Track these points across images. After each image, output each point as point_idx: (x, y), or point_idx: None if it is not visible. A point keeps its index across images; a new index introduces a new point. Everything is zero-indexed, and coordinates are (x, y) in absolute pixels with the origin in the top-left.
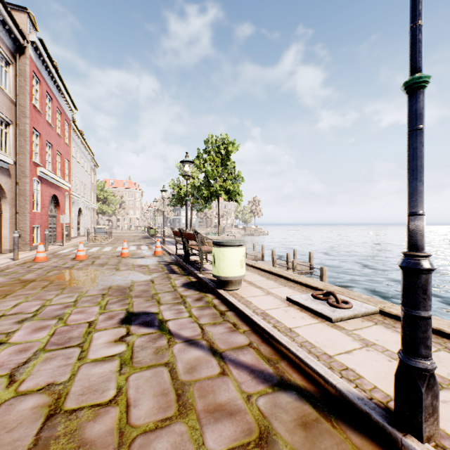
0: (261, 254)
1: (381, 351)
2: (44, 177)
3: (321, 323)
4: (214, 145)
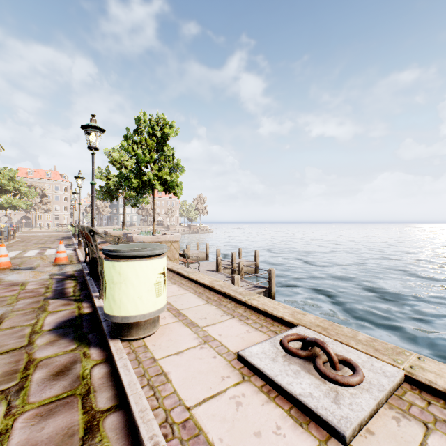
0: (205, 253)
1: None
2: None
3: None
4: (148, 126)
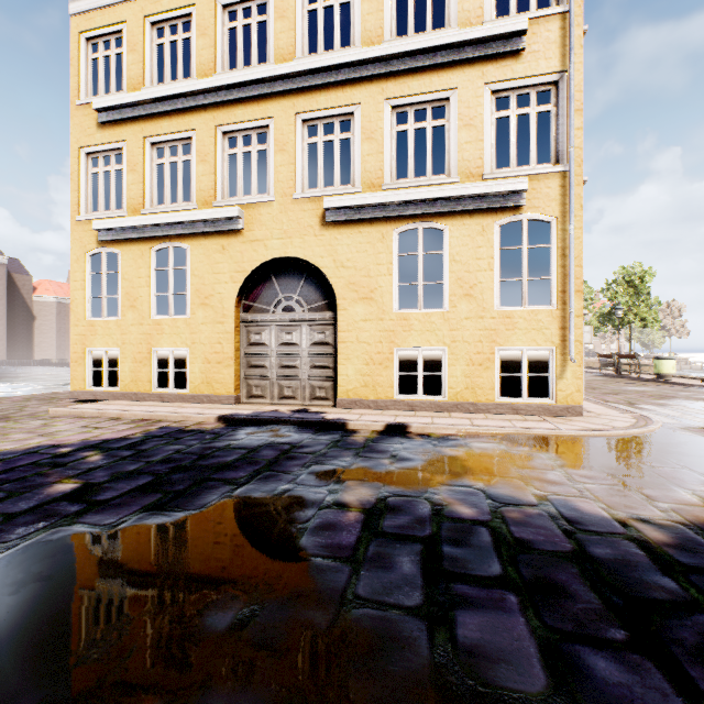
0: None
1: None
2: None
3: None
4: (624, 274)
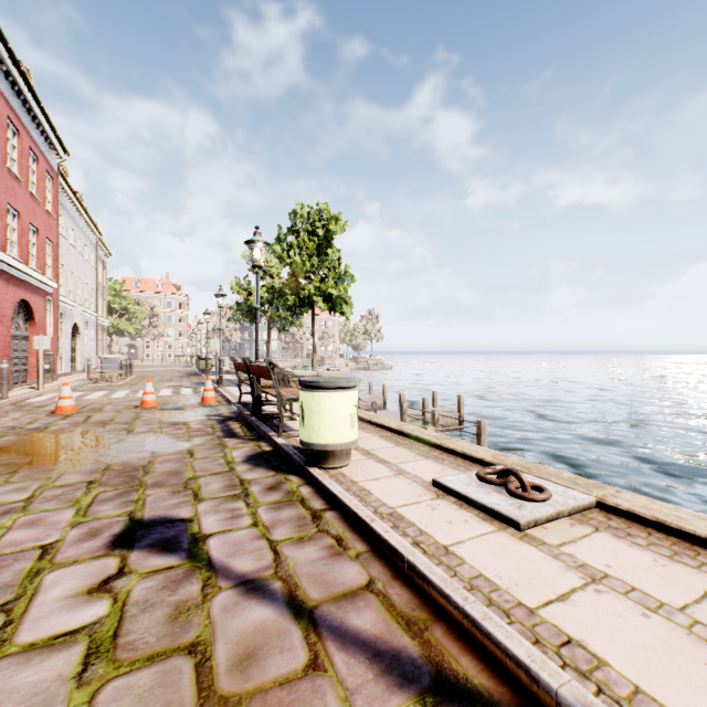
0: (381, 399)
1: (623, 591)
2: (3, 268)
3: (501, 533)
4: (306, 222)
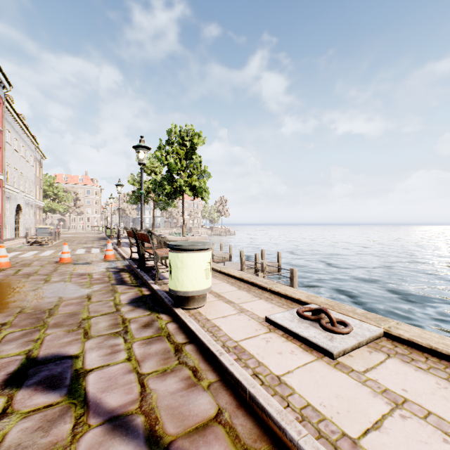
0: (228, 254)
1: (422, 416)
2: None
3: (319, 362)
4: (178, 137)
